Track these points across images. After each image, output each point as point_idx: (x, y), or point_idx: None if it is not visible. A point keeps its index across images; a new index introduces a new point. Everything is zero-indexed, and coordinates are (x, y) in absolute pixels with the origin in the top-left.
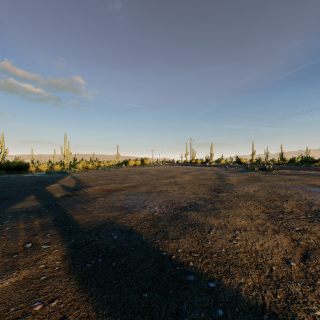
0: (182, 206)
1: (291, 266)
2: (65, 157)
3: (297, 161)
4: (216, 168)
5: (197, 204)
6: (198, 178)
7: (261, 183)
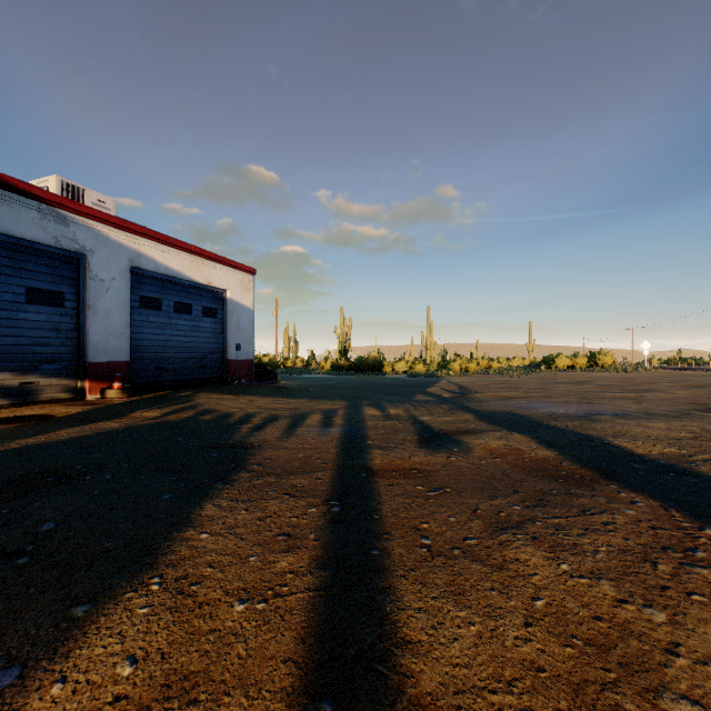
0: (600, 413)
1: (647, 437)
2: (428, 350)
3: None
4: None
5: (628, 414)
6: None
7: None
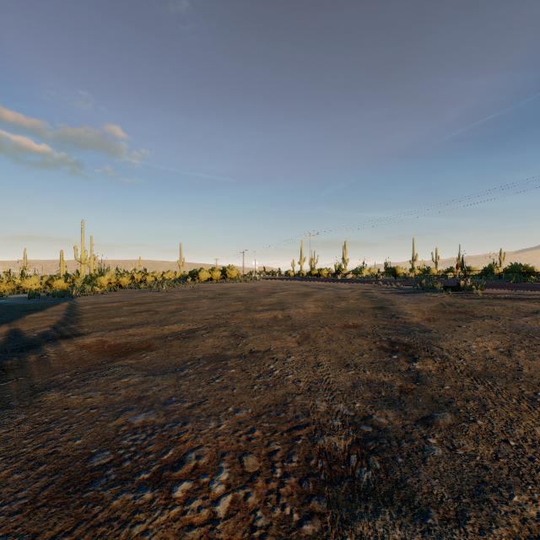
0: (329, 452)
1: None
2: (83, 264)
3: (499, 272)
4: (359, 286)
5: (382, 431)
6: (335, 308)
7: (485, 322)
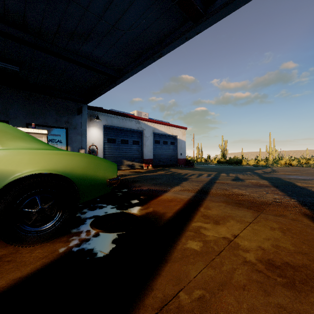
0: None
1: None
2: (270, 154)
3: None
4: None
5: None
6: None
7: None
